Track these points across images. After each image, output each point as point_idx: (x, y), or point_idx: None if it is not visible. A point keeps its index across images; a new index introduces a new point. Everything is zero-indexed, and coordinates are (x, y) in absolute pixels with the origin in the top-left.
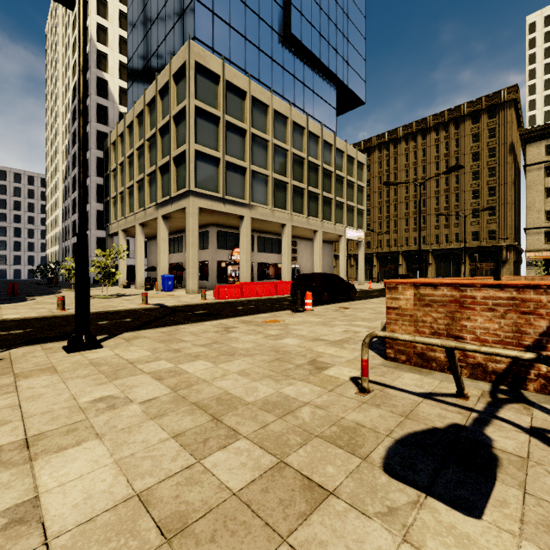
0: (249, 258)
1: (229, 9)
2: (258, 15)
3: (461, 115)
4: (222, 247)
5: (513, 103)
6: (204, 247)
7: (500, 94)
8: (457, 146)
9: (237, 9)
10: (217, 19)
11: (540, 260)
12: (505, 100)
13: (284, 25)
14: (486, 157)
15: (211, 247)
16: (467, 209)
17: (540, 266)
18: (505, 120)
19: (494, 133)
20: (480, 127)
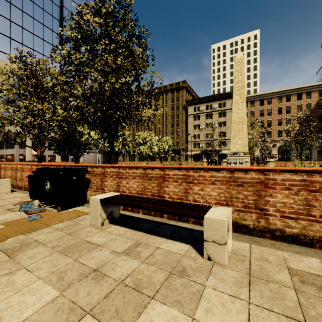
0: (31, 153)
1: (22, 36)
2: (42, 38)
3: (167, 89)
4: (23, 147)
5: (185, 88)
6: (13, 147)
7: (180, 83)
8: (166, 103)
9: (28, 36)
10: (14, 41)
11: (192, 155)
12: (181, 86)
13: (61, 43)
14: (176, 109)
15: (15, 148)
16: (169, 131)
17: (192, 157)
18: (182, 95)
19: (178, 99)
20: (174, 96)
